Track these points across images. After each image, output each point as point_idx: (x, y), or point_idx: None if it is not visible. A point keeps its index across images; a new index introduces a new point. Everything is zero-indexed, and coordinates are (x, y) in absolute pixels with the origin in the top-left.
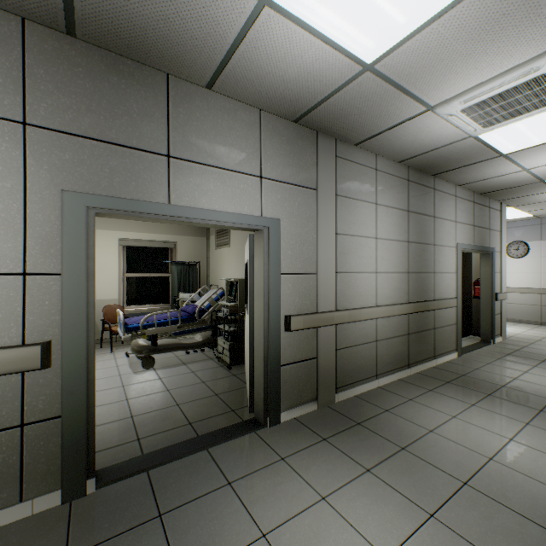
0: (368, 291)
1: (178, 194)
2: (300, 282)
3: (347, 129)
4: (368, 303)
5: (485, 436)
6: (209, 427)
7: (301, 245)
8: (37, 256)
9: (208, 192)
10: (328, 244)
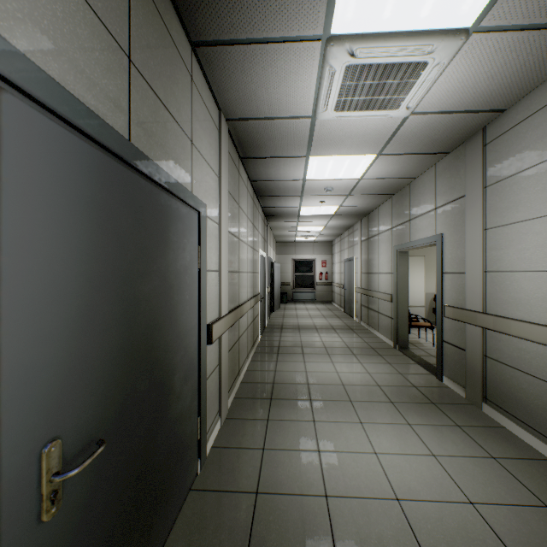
0: (533, 299)
1: (411, 236)
2: (456, 280)
3: (458, 131)
4: (533, 317)
5: (387, 443)
6: None
7: (456, 249)
8: (393, 268)
9: (418, 230)
10: (473, 243)
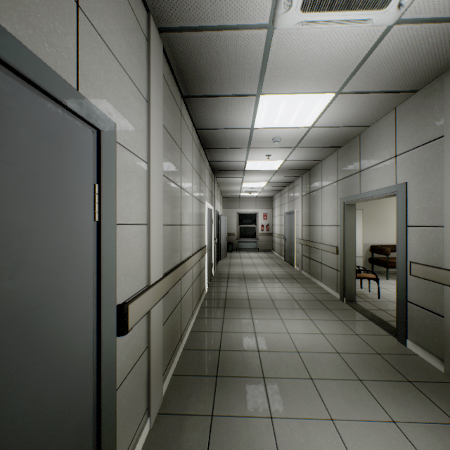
0: None
1: (362, 188)
2: (427, 234)
3: (443, 55)
4: None
5: None
6: (395, 324)
7: (428, 199)
8: (338, 220)
9: (371, 181)
10: None
